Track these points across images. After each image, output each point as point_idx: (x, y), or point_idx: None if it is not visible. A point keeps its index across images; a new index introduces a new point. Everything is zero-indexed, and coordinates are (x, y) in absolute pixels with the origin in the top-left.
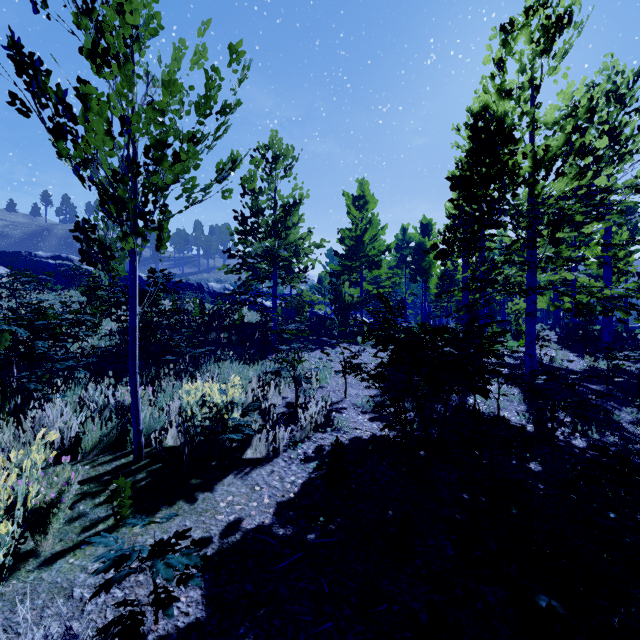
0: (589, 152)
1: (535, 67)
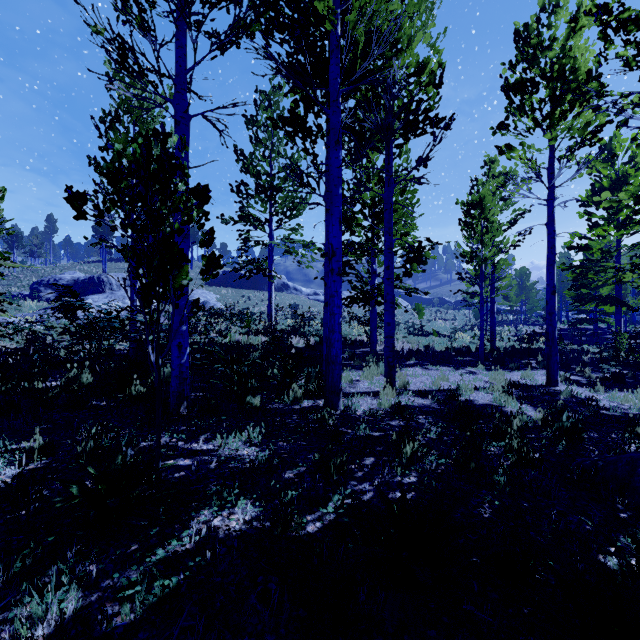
0: None
1: None
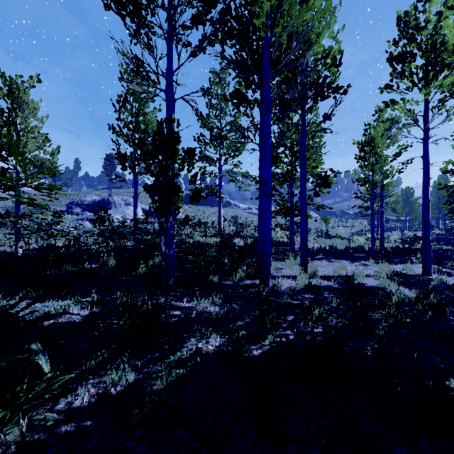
0: None
1: None
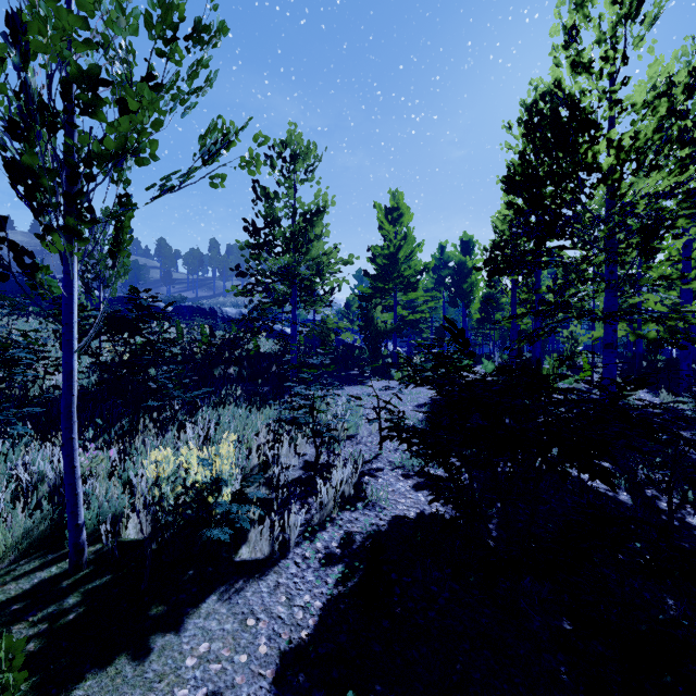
0: (692, 139)
1: (618, 35)
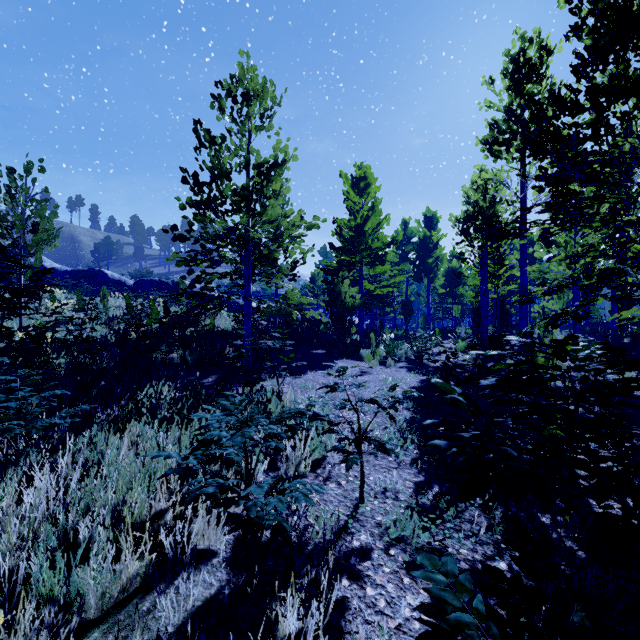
0: None
1: None
